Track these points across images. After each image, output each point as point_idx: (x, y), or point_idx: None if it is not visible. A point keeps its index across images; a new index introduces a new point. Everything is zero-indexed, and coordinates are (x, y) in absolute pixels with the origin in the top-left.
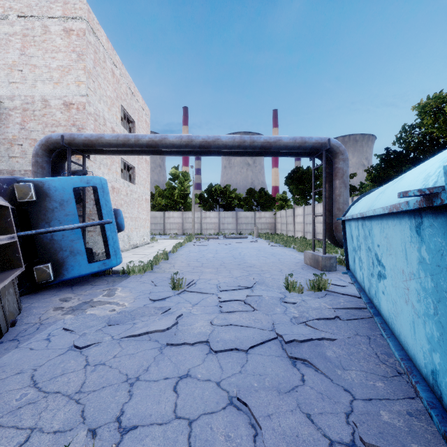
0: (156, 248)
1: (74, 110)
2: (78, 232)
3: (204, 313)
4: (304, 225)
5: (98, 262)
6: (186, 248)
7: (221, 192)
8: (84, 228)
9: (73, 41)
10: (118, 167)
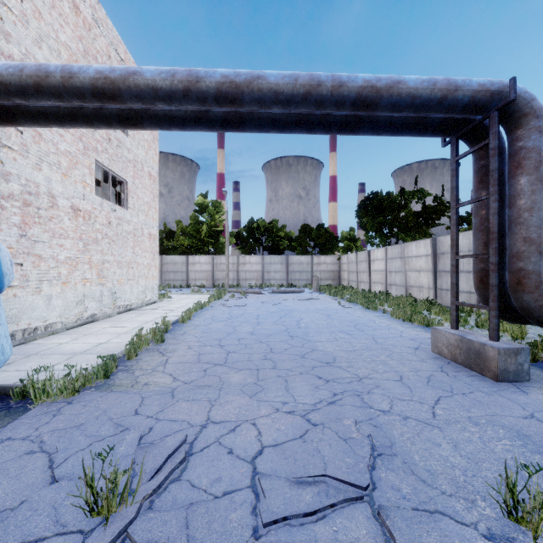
0: (161, 311)
1: None
2: None
3: None
4: (387, 274)
5: None
6: (209, 313)
7: (265, 229)
8: None
9: None
10: (88, 176)
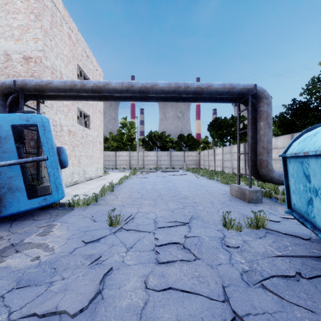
0: (107, 180)
1: (32, 63)
2: (17, 169)
3: (139, 263)
4: (223, 161)
5: (38, 198)
6: (131, 180)
7: (158, 137)
8: (39, 165)
9: (32, 4)
10: (74, 115)
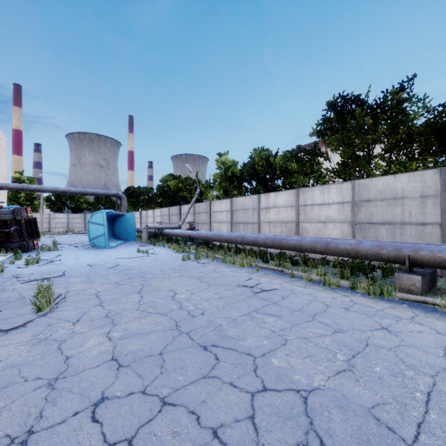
0: None
1: None
2: None
3: (67, 245)
4: None
5: None
6: (46, 238)
7: (70, 196)
8: None
9: None
10: None
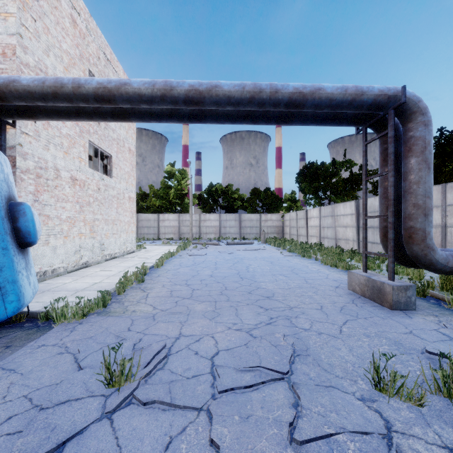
0: (139, 259)
1: None
2: None
3: None
4: (321, 229)
5: None
6: (177, 260)
7: (222, 192)
8: None
9: None
10: (83, 152)
